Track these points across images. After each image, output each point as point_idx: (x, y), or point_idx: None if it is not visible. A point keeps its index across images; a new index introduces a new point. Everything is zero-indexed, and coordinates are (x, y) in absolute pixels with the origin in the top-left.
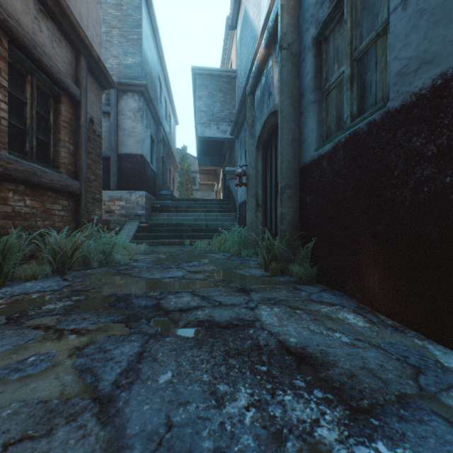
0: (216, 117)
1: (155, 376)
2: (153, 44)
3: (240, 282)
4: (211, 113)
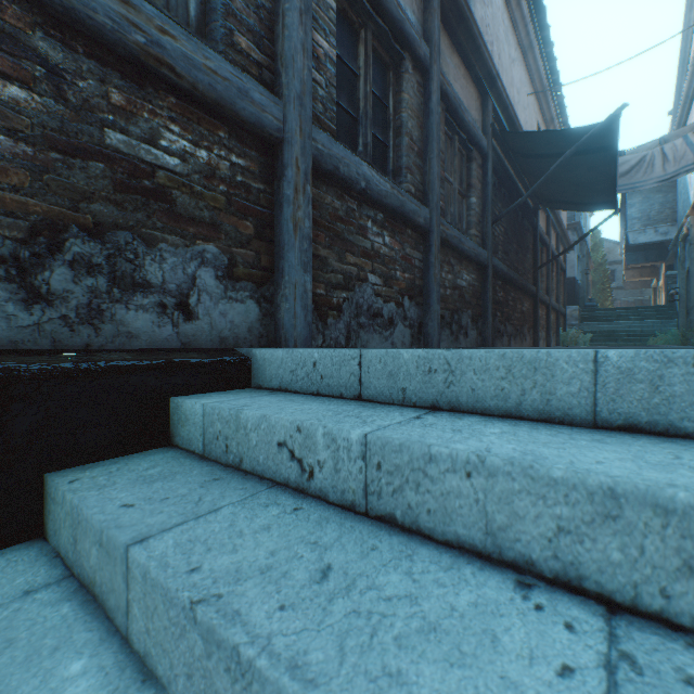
0: (653, 220)
1: None
2: None
3: None
4: (646, 218)
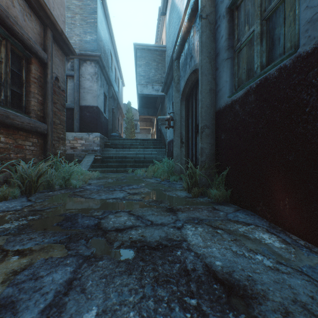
0: (152, 79)
1: (78, 316)
2: (106, 27)
3: (168, 202)
4: (148, 77)
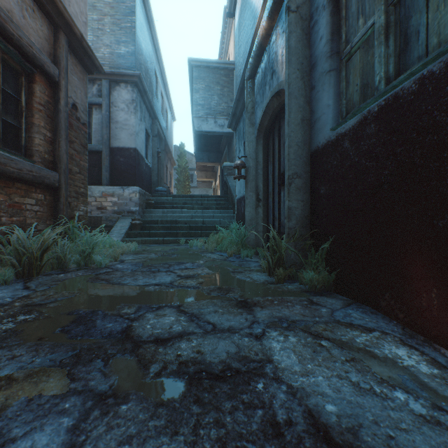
0: (214, 110)
1: None
2: (148, 34)
3: (240, 291)
4: (209, 107)
